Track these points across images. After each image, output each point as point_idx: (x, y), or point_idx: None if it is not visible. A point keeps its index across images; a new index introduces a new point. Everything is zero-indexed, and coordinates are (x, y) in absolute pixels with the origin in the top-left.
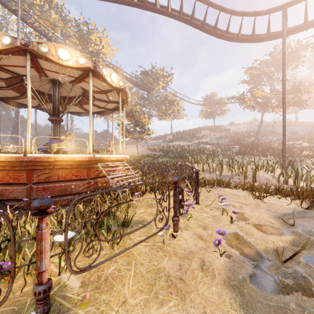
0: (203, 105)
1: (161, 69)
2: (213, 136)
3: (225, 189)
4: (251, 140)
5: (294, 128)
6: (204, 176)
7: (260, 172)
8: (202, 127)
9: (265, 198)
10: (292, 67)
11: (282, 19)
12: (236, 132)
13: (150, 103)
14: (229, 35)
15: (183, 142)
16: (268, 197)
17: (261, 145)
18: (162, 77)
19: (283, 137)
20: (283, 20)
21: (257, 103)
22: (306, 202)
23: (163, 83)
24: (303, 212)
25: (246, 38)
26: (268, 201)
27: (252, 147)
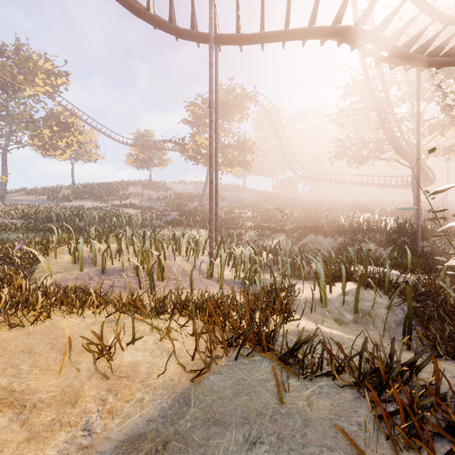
0: (133, 145)
1: (42, 56)
2: (146, 195)
3: (68, 318)
4: (196, 205)
5: (242, 194)
6: (64, 277)
7: (177, 259)
8: (132, 181)
9: (133, 345)
10: (237, 118)
11: (209, 7)
12: (179, 193)
13: (10, 115)
14: (133, 1)
15: (92, 202)
16: (144, 338)
17: (205, 213)
18: (42, 70)
19: (210, 199)
20: (211, 9)
21: (201, 155)
22: (201, 354)
23: (47, 84)
24: (183, 400)
25: (162, 21)
26: (125, 363)
27: (194, 215)
